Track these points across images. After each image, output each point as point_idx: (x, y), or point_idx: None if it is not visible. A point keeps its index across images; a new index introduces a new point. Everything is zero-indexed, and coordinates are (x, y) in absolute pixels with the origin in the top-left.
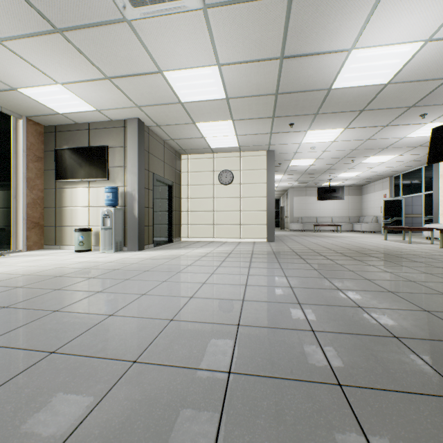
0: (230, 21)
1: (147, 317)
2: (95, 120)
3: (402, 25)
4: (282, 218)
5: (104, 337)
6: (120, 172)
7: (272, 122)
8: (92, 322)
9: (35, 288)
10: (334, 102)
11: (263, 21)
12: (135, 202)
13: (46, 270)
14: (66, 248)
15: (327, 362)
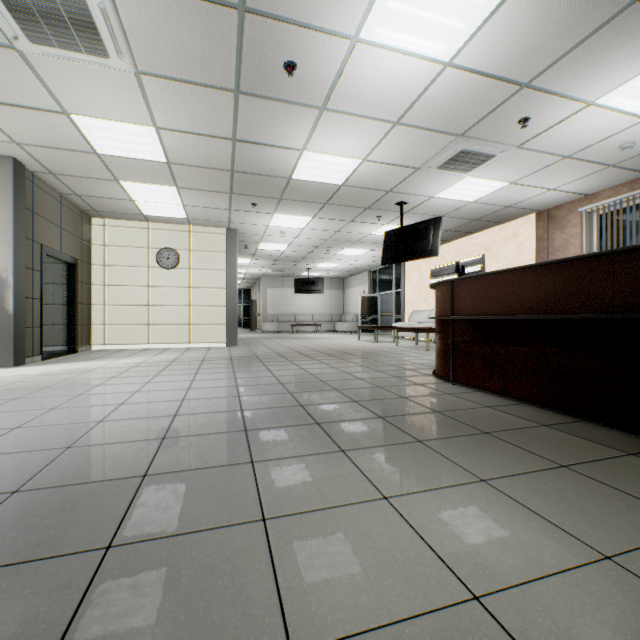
0: (171, 93)
1: (69, 423)
2: None
3: (341, 144)
4: (253, 315)
5: (20, 441)
6: None
7: (230, 198)
8: None
9: None
10: (297, 191)
11: (210, 104)
12: (8, 289)
13: None
14: None
15: (244, 423)
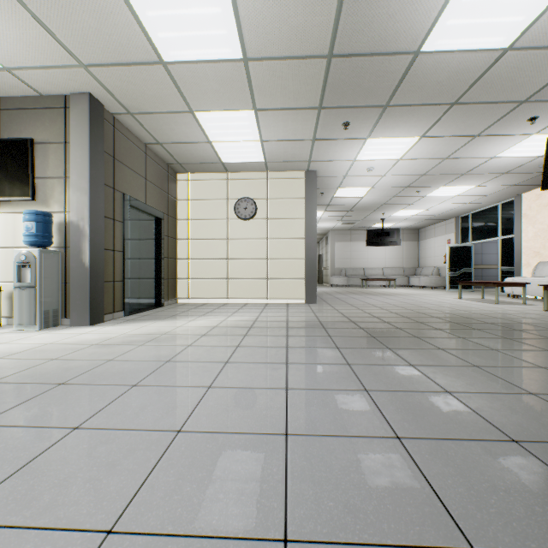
0: None
1: None
2: (9, 93)
3: None
4: (320, 269)
5: None
6: (56, 186)
7: (317, 118)
8: None
9: None
10: (418, 82)
11: None
12: (84, 240)
13: None
14: None
15: None
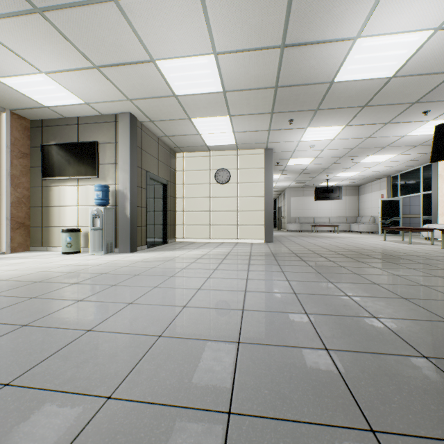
0: (228, 2)
1: (132, 332)
2: (84, 115)
3: (412, 11)
4: (279, 218)
5: (75, 361)
6: (110, 169)
7: (271, 118)
8: (65, 341)
9: (8, 296)
10: (336, 96)
11: (263, 2)
12: (127, 201)
13: (26, 274)
14: (54, 249)
15: (351, 395)
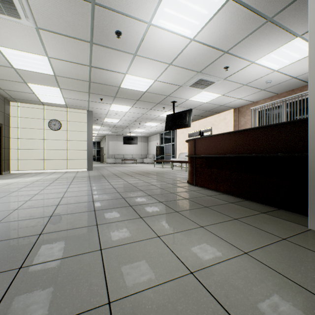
0: (56, 40)
1: None
2: None
3: (144, 72)
4: (102, 155)
5: None
6: None
7: (89, 95)
8: None
9: None
10: (123, 93)
11: (77, 47)
12: None
13: None
14: None
15: (94, 207)
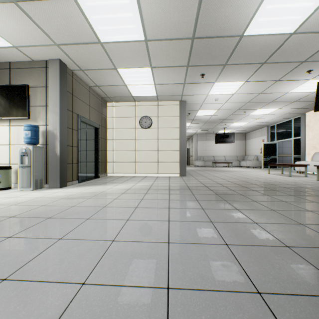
0: None
1: None
2: (15, 60)
3: None
4: (188, 157)
5: None
6: (41, 111)
7: (186, 71)
8: None
9: None
10: (243, 52)
11: None
12: (56, 140)
13: None
14: None
15: None
